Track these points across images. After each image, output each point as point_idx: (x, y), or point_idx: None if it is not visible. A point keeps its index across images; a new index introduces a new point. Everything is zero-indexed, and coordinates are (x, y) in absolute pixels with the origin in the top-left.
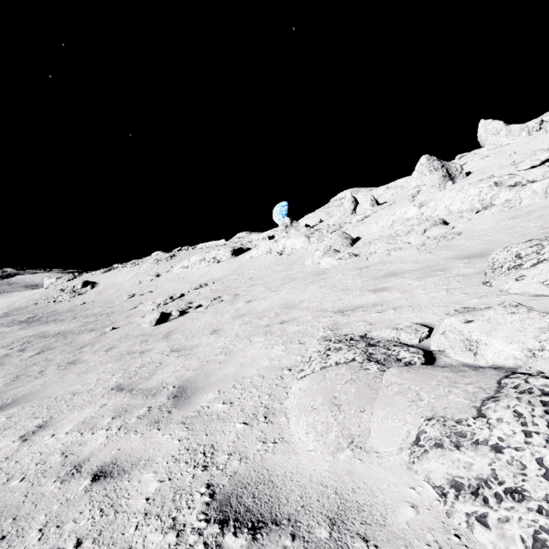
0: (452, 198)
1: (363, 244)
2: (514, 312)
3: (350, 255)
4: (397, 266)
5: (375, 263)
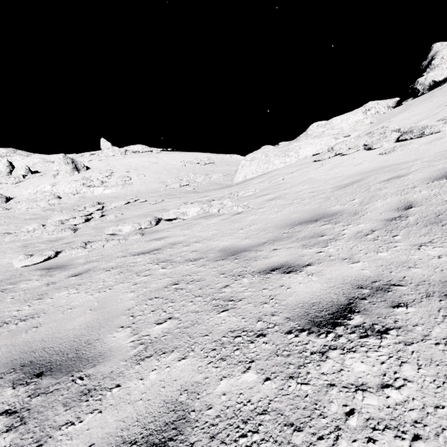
0: (66, 186)
1: (14, 202)
2: (36, 224)
3: (4, 209)
4: (29, 216)
5: (19, 214)
